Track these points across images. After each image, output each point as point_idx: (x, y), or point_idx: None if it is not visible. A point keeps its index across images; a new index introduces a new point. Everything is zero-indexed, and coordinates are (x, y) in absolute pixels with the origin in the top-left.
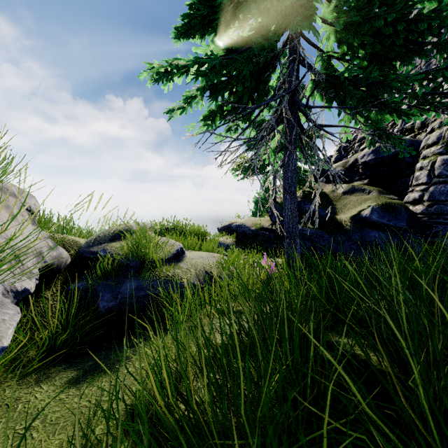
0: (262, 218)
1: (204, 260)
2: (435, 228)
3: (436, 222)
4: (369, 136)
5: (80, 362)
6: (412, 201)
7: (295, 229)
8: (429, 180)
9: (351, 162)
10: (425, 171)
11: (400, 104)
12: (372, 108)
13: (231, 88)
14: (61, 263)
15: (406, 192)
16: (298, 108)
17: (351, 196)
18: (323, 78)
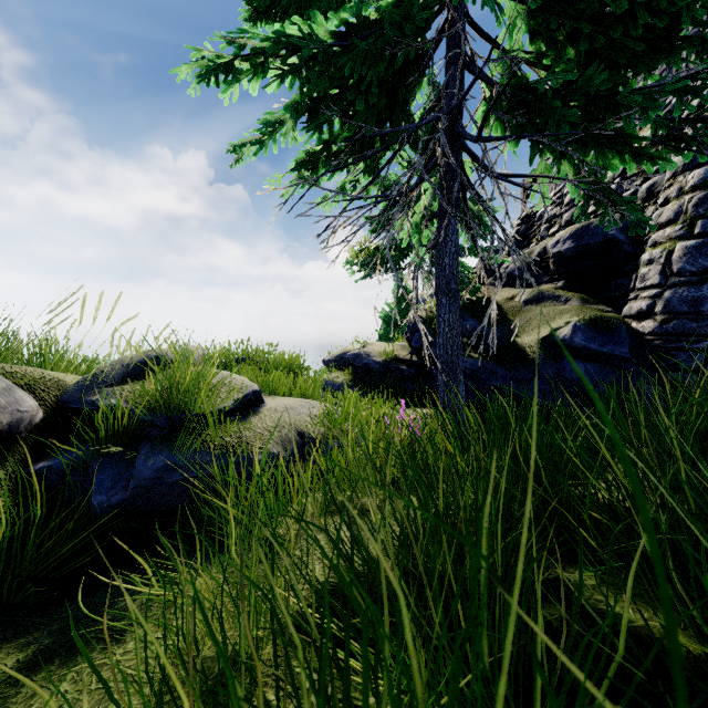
0: (396, 342)
1: (296, 413)
2: (675, 357)
3: (676, 347)
4: (588, 192)
5: (37, 623)
6: (636, 315)
7: (457, 357)
8: (663, 281)
9: (536, 254)
10: (656, 265)
11: (638, 138)
12: (590, 145)
13: (344, 109)
14: (20, 422)
15: (624, 300)
16: (462, 145)
17: (538, 307)
18: (507, 91)
